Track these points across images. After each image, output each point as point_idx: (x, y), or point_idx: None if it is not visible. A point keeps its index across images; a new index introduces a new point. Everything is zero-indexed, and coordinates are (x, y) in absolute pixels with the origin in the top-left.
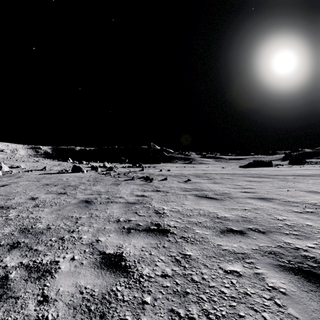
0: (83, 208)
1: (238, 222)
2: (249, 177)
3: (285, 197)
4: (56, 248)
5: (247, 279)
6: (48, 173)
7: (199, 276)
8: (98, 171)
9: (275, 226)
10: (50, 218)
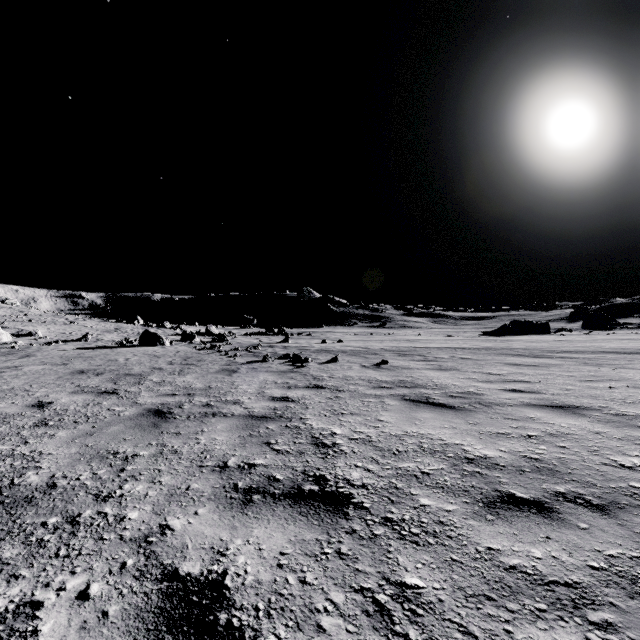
0: (146, 429)
1: (524, 473)
2: (512, 356)
3: (610, 403)
4: (50, 554)
5: None
6: (90, 346)
7: None
8: (194, 342)
9: (625, 489)
10: (63, 457)
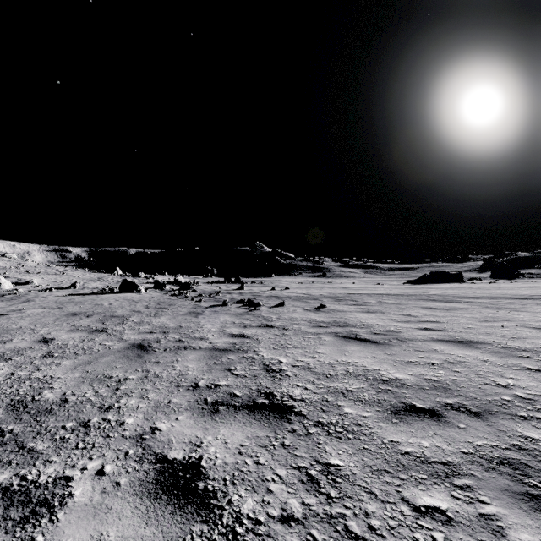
0: (132, 359)
1: (424, 390)
2: (428, 301)
3: (500, 339)
4: (72, 447)
5: (466, 531)
6: (79, 293)
7: (361, 521)
8: (165, 289)
9: (498, 401)
10: (69, 380)
